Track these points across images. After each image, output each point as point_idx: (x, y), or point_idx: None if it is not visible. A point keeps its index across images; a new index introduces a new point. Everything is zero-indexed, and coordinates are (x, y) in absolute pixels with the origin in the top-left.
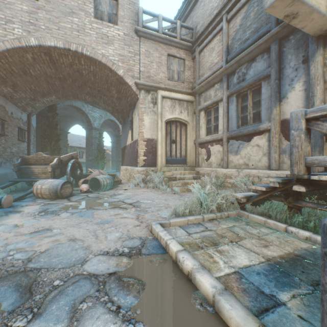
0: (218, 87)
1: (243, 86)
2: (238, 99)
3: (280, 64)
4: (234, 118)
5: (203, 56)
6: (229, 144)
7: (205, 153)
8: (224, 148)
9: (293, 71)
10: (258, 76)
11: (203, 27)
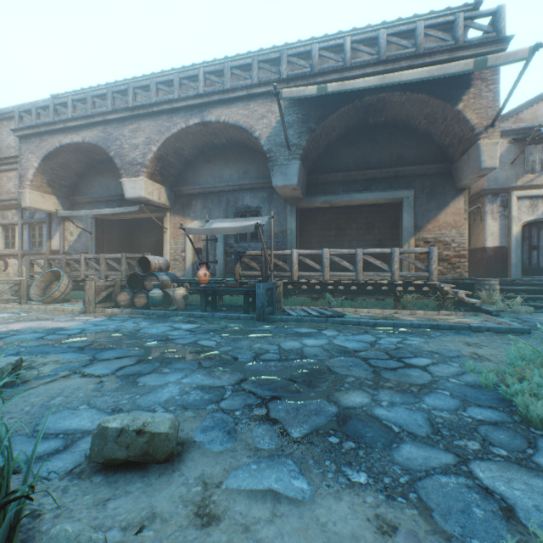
0: (16, 212)
1: (33, 222)
2: (32, 228)
3: (52, 218)
4: (28, 241)
5: (2, 178)
6: (24, 259)
7: (4, 264)
8: (20, 262)
9: (57, 226)
10: (41, 220)
11: (2, 152)
